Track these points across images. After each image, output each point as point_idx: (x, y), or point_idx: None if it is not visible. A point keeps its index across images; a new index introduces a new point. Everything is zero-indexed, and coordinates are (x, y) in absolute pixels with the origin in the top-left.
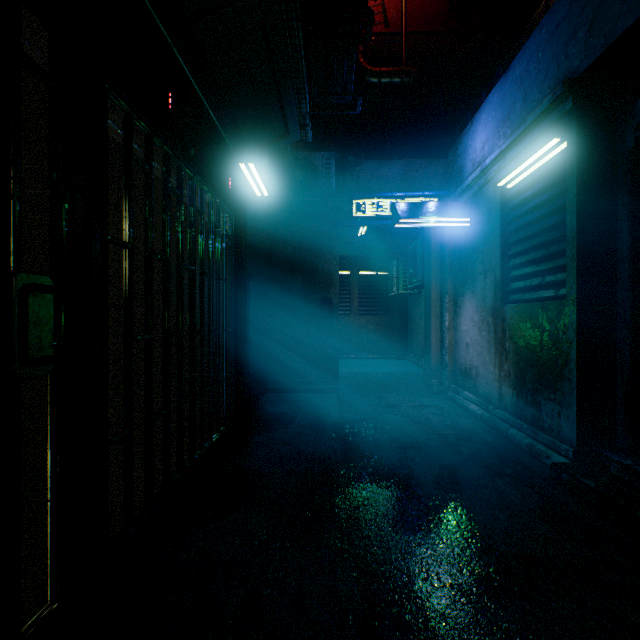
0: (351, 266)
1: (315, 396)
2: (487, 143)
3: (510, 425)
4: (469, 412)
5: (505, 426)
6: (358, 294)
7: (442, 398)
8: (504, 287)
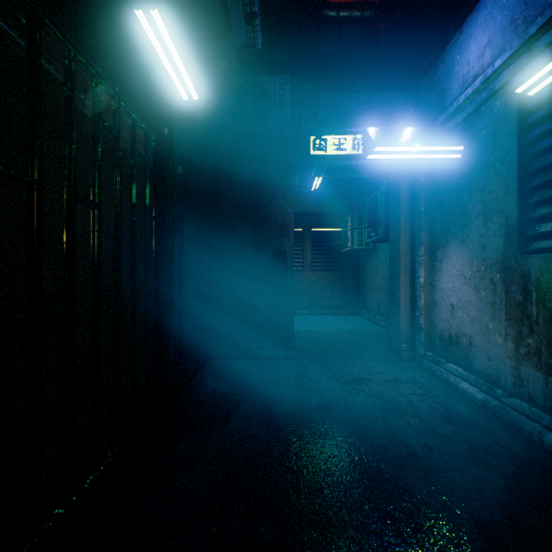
0: (304, 222)
1: (267, 365)
2: (490, 45)
3: (544, 426)
4: (460, 392)
5: (535, 427)
6: (311, 250)
7: (415, 367)
8: (523, 231)
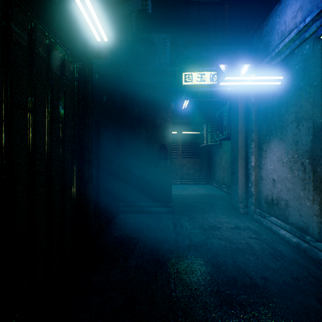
0: (177, 128)
1: (155, 217)
2: (301, 9)
3: None
4: (280, 236)
5: None
6: (181, 145)
7: (249, 219)
8: None
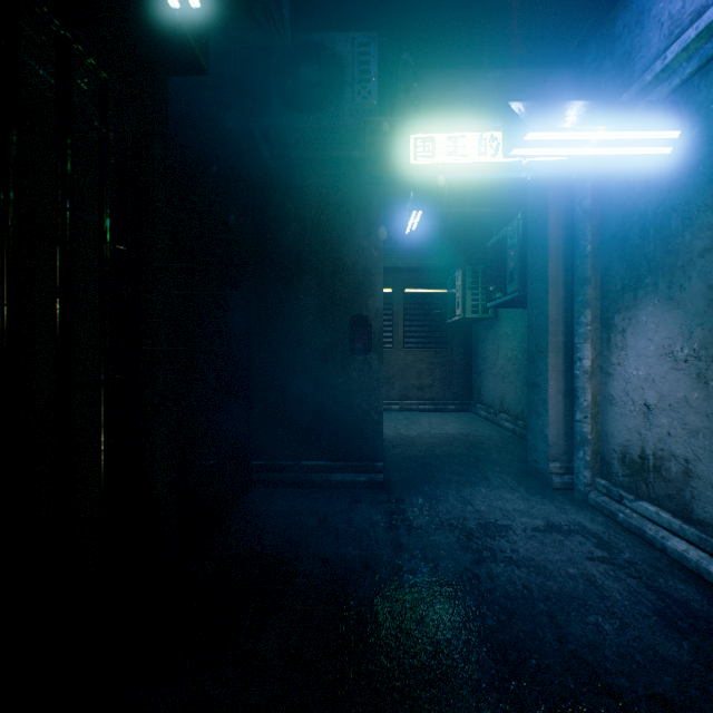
0: (394, 281)
1: (340, 498)
2: None
3: None
4: (670, 556)
5: None
6: (403, 320)
7: (577, 503)
8: None
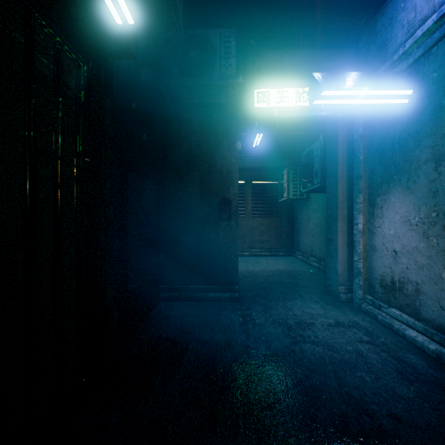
0: (245, 176)
1: (212, 307)
2: None
3: None
4: (407, 339)
5: None
6: (251, 200)
7: (355, 310)
8: None
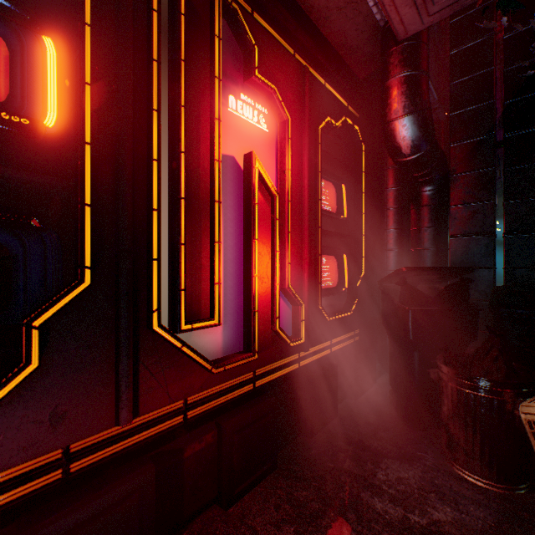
0: None
1: None
2: None
3: None
4: None
5: None
6: None
7: None
8: None
